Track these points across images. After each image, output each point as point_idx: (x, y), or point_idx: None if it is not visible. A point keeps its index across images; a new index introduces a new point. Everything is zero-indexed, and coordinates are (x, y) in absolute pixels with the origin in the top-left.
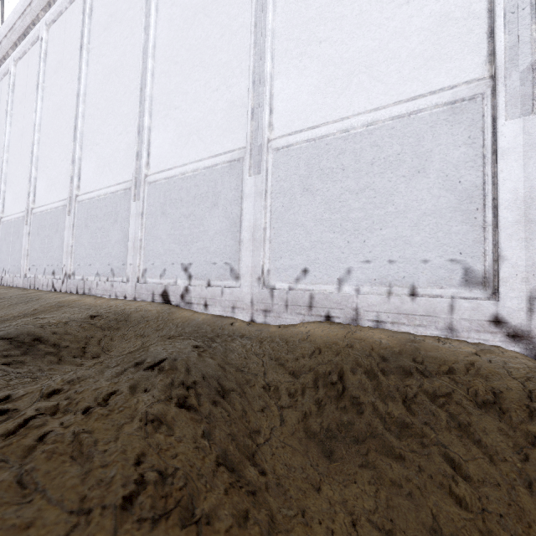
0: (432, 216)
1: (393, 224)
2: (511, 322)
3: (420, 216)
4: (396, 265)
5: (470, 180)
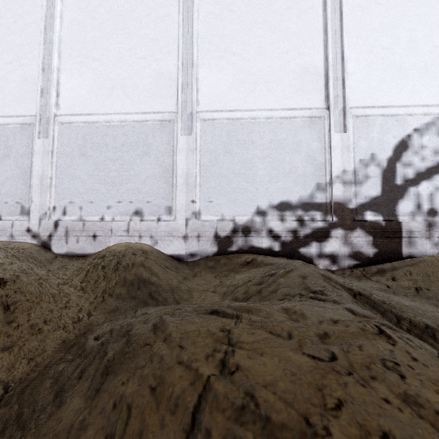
0: (11, 180)
1: None
2: (33, 230)
3: (6, 179)
4: None
5: (26, 164)
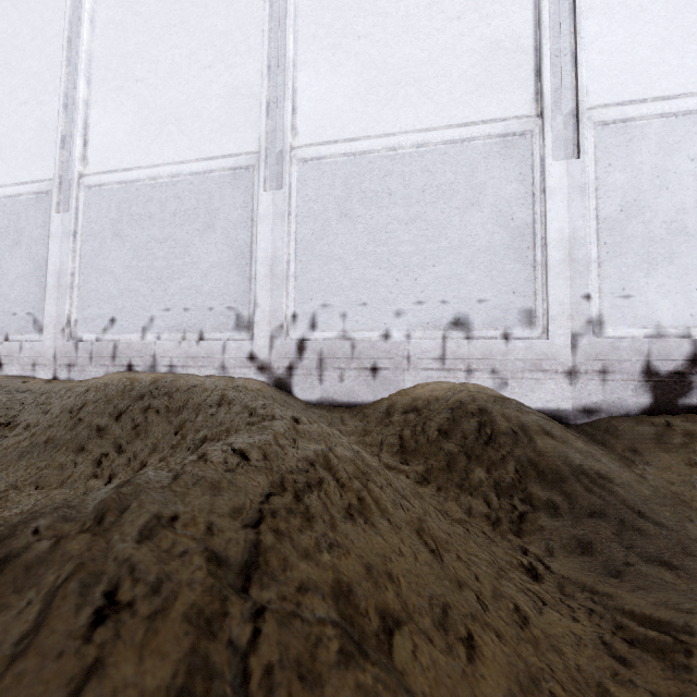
0: (217, 268)
1: (189, 274)
2: (260, 357)
3: (209, 268)
4: (190, 313)
5: (243, 239)
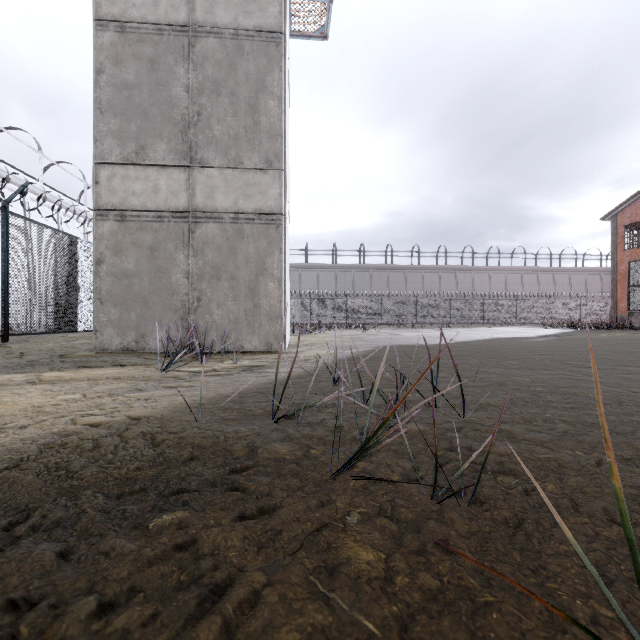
0: None
1: None
2: None
3: None
4: None
5: None
